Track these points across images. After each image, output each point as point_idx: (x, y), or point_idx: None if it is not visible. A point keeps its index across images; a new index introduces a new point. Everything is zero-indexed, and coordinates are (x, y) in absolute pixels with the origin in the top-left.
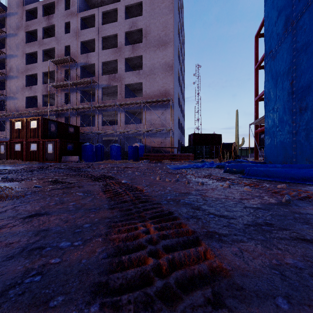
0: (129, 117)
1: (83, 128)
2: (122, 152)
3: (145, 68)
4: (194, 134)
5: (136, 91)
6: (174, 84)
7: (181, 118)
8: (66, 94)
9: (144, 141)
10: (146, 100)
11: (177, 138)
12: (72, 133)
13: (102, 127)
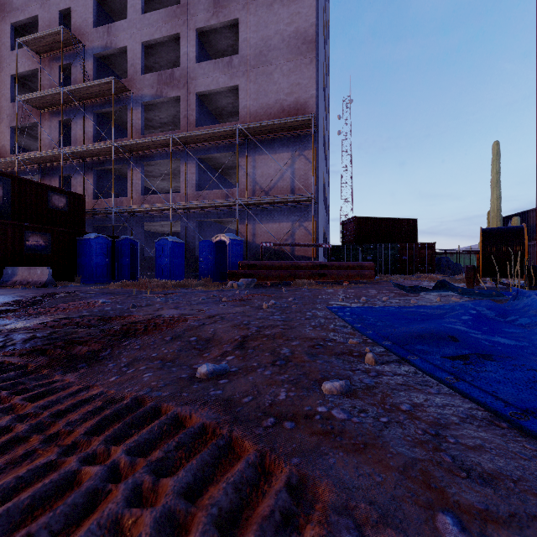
0: (204, 168)
1: (100, 203)
2: (191, 258)
3: (246, 49)
4: (357, 218)
5: (226, 119)
6: (319, 88)
7: (326, 183)
8: (66, 126)
9: (242, 230)
10: (249, 125)
11: (322, 226)
12: (60, 210)
13: (144, 198)
